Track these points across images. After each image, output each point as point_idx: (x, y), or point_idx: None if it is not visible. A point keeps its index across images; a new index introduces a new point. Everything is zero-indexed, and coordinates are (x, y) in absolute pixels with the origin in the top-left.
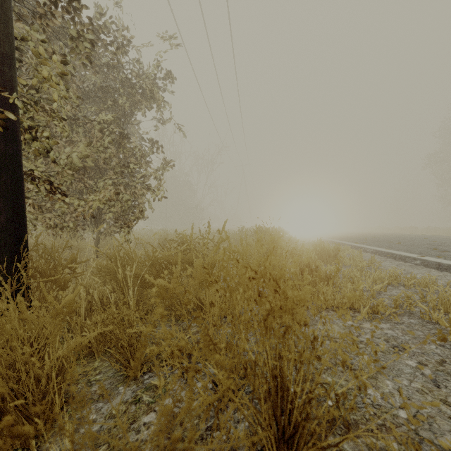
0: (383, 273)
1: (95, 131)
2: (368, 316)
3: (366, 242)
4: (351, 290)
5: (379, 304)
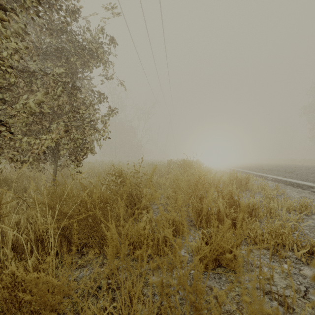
0: (292, 201)
1: (50, 82)
2: (305, 259)
3: (265, 171)
4: (279, 226)
5: (314, 244)
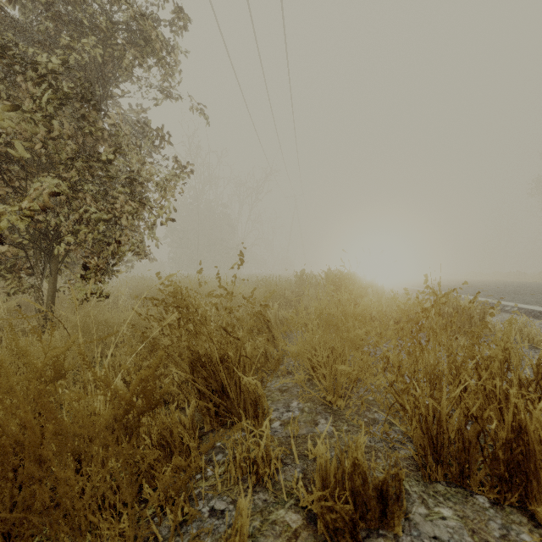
0: None
1: (28, 85)
2: None
3: (492, 295)
4: None
5: None
